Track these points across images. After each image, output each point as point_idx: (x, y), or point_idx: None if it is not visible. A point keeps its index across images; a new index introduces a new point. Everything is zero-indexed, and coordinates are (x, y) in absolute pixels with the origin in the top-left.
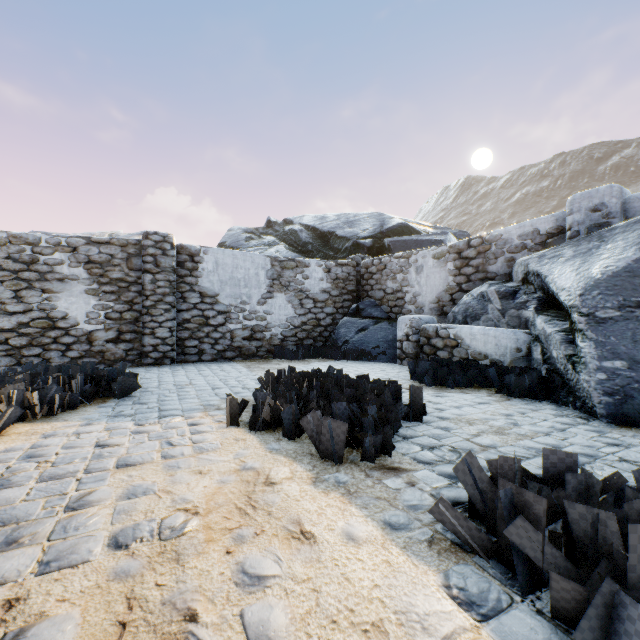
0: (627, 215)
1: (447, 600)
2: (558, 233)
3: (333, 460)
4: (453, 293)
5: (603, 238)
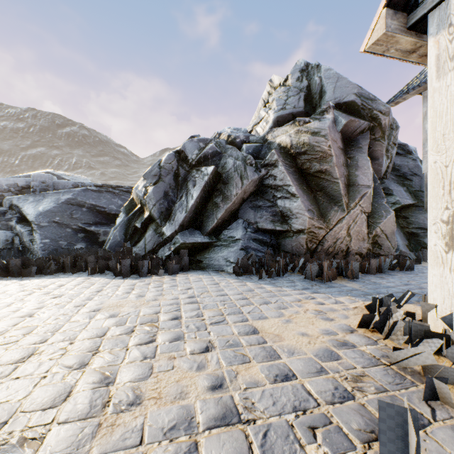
0: (55, 187)
1: None
2: (28, 188)
3: None
4: None
5: (45, 196)
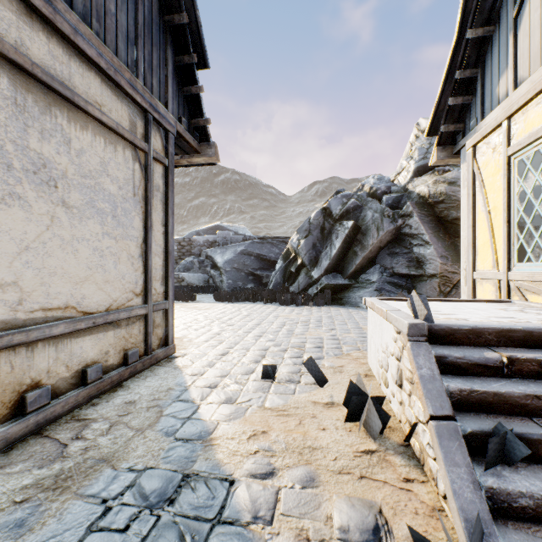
0: (231, 241)
1: (219, 303)
2: (215, 242)
3: (186, 302)
4: (177, 259)
5: (227, 249)
